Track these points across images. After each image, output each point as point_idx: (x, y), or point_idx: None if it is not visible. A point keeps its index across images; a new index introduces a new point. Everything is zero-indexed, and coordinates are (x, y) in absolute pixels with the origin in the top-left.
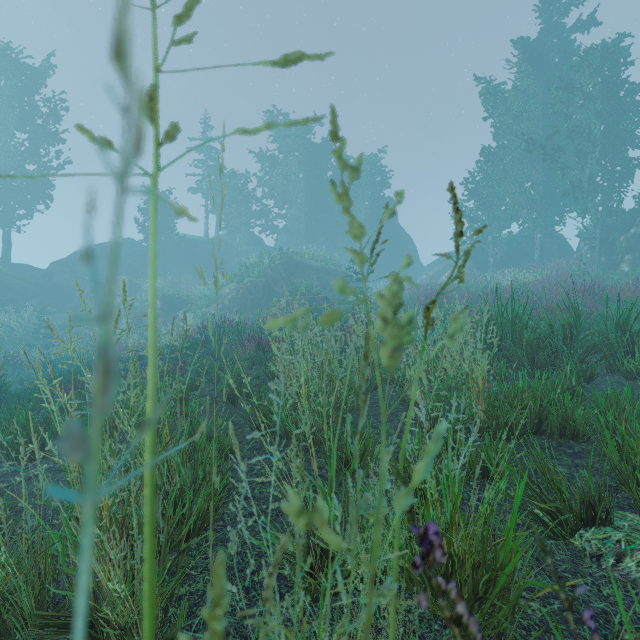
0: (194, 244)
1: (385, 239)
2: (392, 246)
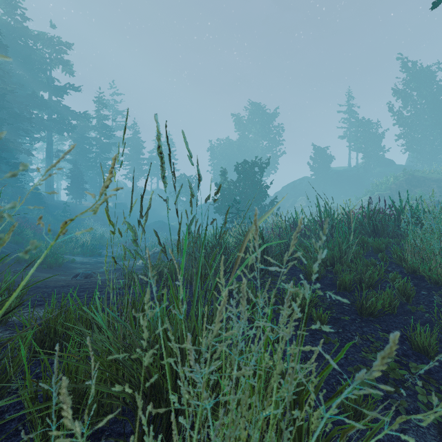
0: (341, 173)
1: None
2: None
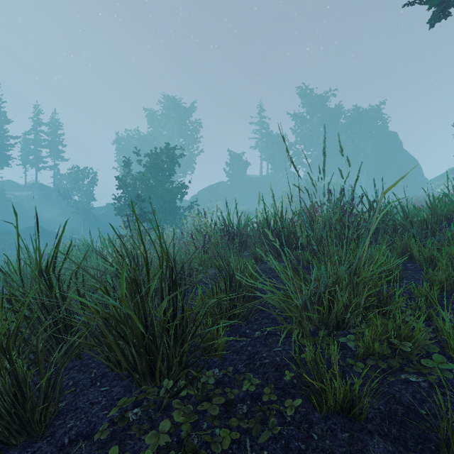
0: (254, 181)
1: (389, 163)
2: (396, 168)
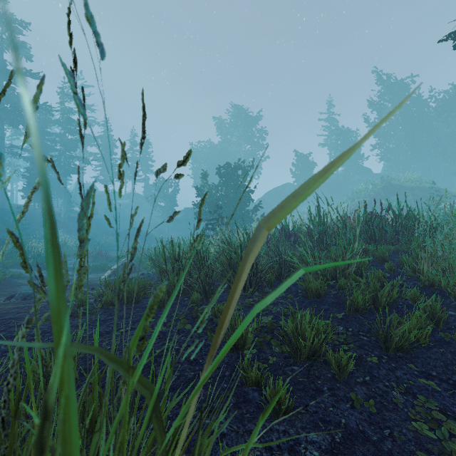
0: None
1: None
2: None
